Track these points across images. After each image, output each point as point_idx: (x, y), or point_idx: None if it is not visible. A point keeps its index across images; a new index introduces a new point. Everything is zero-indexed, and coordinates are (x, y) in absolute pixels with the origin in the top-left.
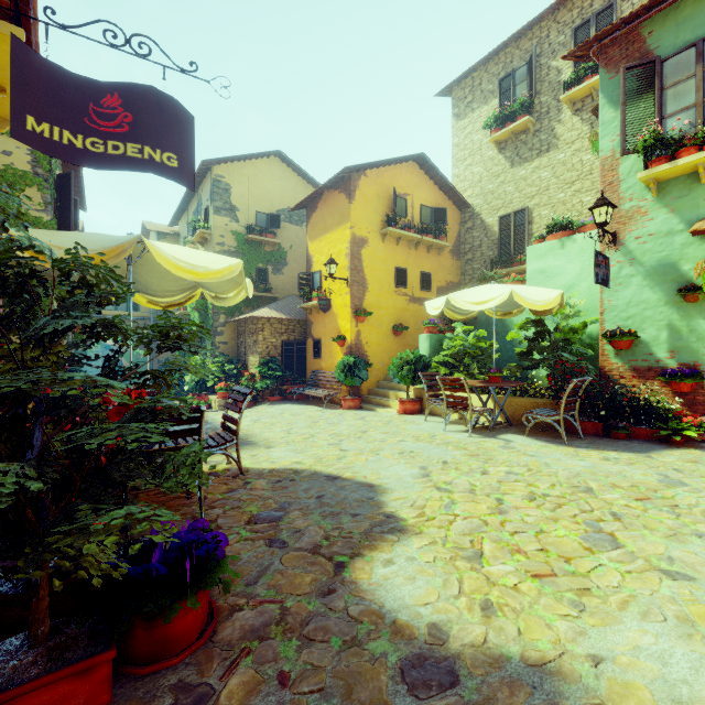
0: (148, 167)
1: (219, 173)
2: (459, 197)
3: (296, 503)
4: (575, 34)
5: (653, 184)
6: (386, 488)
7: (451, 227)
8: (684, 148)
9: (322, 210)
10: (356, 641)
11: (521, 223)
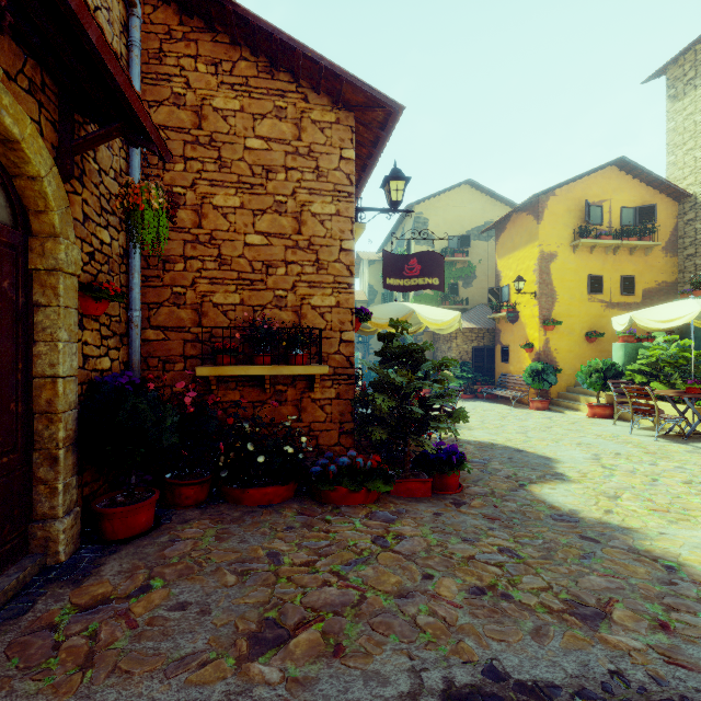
0: (427, 287)
1: (419, 211)
2: (674, 189)
3: (494, 459)
4: None
5: None
6: (559, 461)
7: (663, 222)
8: None
9: (510, 231)
10: (529, 505)
11: None
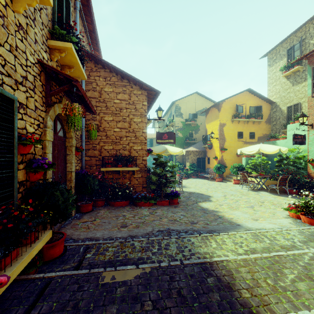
0: (169, 143)
1: (177, 104)
2: (269, 100)
3: (192, 196)
4: None
5: None
6: (212, 197)
7: (265, 112)
8: None
9: (210, 114)
10: (196, 207)
11: (297, 109)
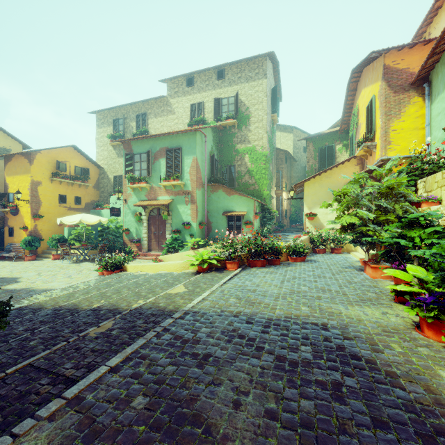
0: None
1: None
2: (97, 164)
3: None
4: (137, 117)
5: (131, 188)
6: (22, 277)
7: (93, 176)
8: (135, 182)
9: (14, 163)
10: None
11: (121, 180)
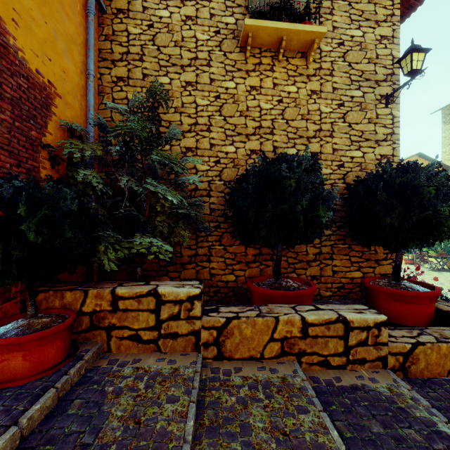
0: None
1: None
2: (444, 165)
3: None
4: None
5: None
6: None
7: None
8: None
9: None
10: None
11: None
